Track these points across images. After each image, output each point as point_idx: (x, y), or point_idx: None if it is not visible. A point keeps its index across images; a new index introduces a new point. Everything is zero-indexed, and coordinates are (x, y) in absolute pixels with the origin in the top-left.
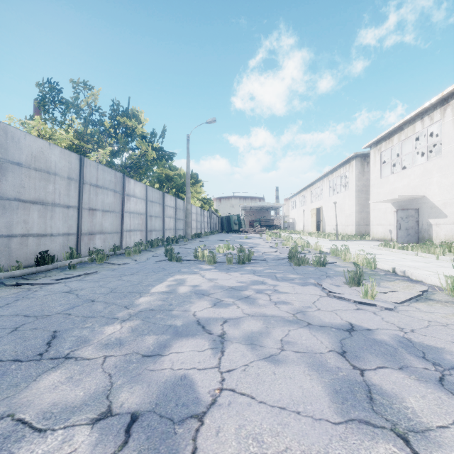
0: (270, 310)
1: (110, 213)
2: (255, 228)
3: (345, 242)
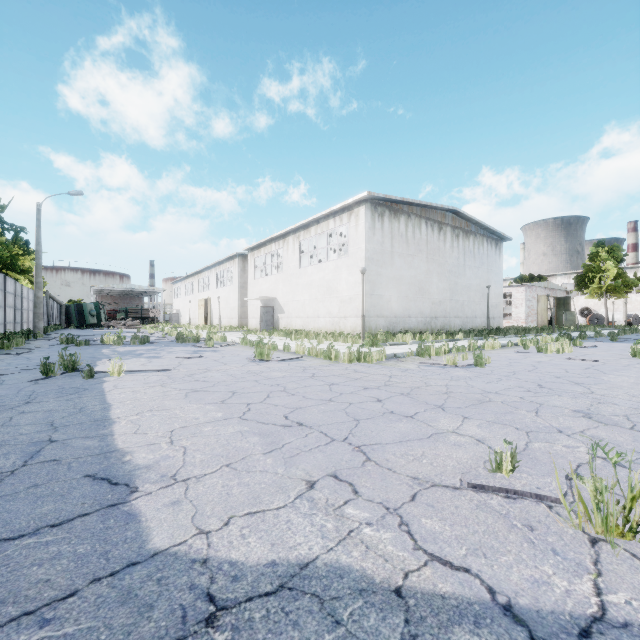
0: (171, 350)
1: None
2: (125, 322)
3: (226, 333)
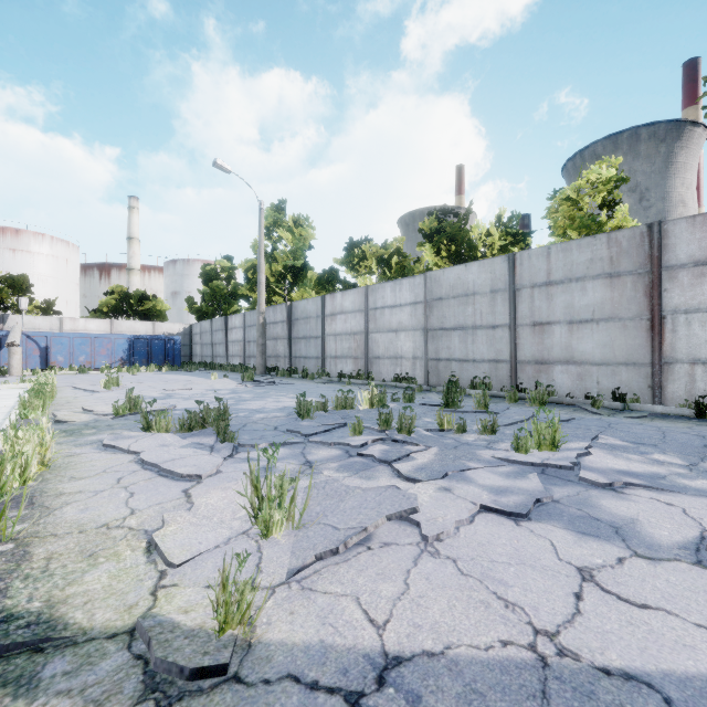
0: (206, 398)
1: (597, 323)
2: None
3: None
